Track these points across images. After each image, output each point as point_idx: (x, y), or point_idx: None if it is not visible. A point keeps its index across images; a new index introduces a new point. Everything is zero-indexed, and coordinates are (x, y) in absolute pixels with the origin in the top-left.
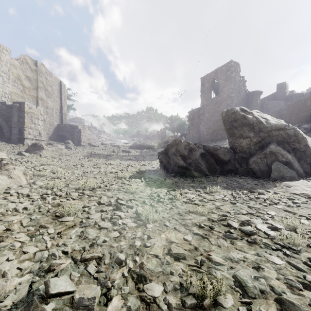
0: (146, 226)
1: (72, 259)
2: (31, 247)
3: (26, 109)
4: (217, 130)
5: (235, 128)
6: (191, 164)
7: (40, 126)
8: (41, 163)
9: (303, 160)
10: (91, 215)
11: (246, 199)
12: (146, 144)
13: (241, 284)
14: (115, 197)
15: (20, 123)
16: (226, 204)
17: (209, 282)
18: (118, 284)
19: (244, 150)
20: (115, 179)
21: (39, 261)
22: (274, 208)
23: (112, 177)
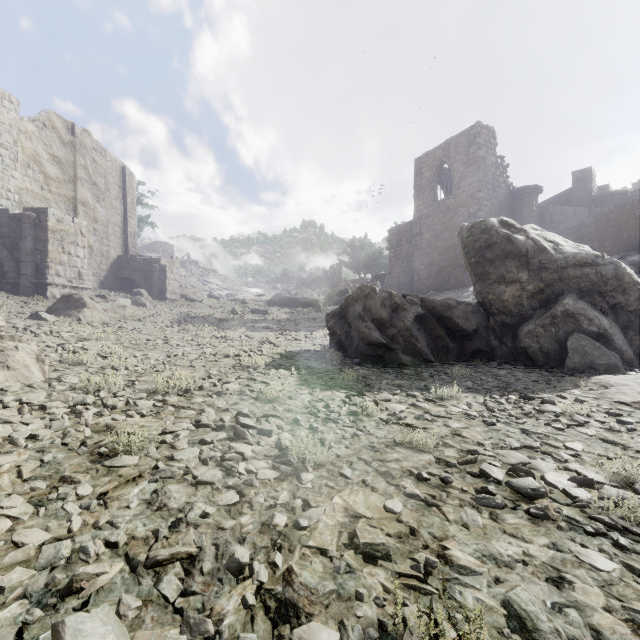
0: (299, 478)
1: (127, 560)
2: (33, 531)
3: (51, 223)
4: (448, 268)
5: (489, 262)
6: (395, 337)
7: (81, 258)
8: (78, 336)
9: (635, 329)
10: (177, 453)
11: (517, 414)
12: (302, 296)
13: (524, 624)
14: (233, 409)
15: (39, 252)
16: (473, 425)
17: (450, 622)
18: (231, 625)
19: (507, 310)
20: (235, 369)
21: (49, 567)
22: (579, 435)
23: (230, 366)
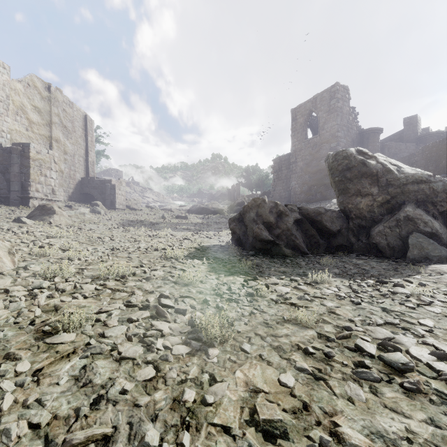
0: (206, 353)
1: (46, 442)
2: None
3: (32, 154)
4: (316, 186)
5: (349, 180)
6: (280, 236)
7: (54, 179)
8: (47, 235)
9: None
10: (108, 331)
11: (376, 295)
12: (212, 206)
13: None
14: (157, 291)
15: (23, 175)
16: (343, 304)
17: None
18: None
19: (363, 215)
20: (161, 260)
21: None
22: (428, 313)
23: (157, 257)
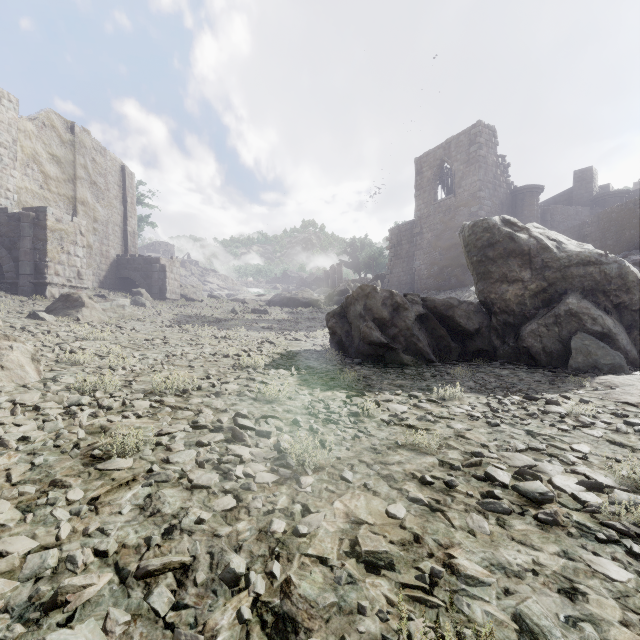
0: (298, 482)
1: (117, 570)
2: (19, 539)
3: (50, 222)
4: (449, 267)
5: (491, 261)
6: (396, 337)
7: (80, 258)
8: (76, 336)
9: (639, 329)
10: (173, 456)
11: (521, 415)
12: (303, 296)
13: None
14: (232, 410)
15: (38, 251)
16: (477, 426)
17: None
18: None
19: (510, 309)
20: (234, 369)
21: (33, 578)
22: (585, 437)
23: (229, 366)
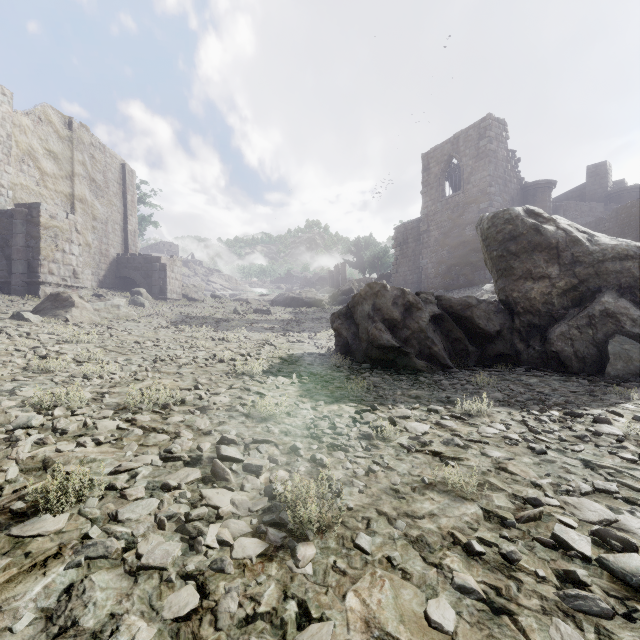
0: (294, 556)
1: None
2: None
3: (43, 219)
4: (457, 266)
5: (513, 256)
6: (409, 340)
7: (76, 256)
8: (58, 338)
9: None
10: (124, 509)
11: (568, 437)
12: (306, 295)
13: None
14: (217, 431)
15: (31, 249)
16: (518, 454)
17: None
18: None
19: (535, 309)
20: (227, 377)
21: None
22: None
23: (222, 373)
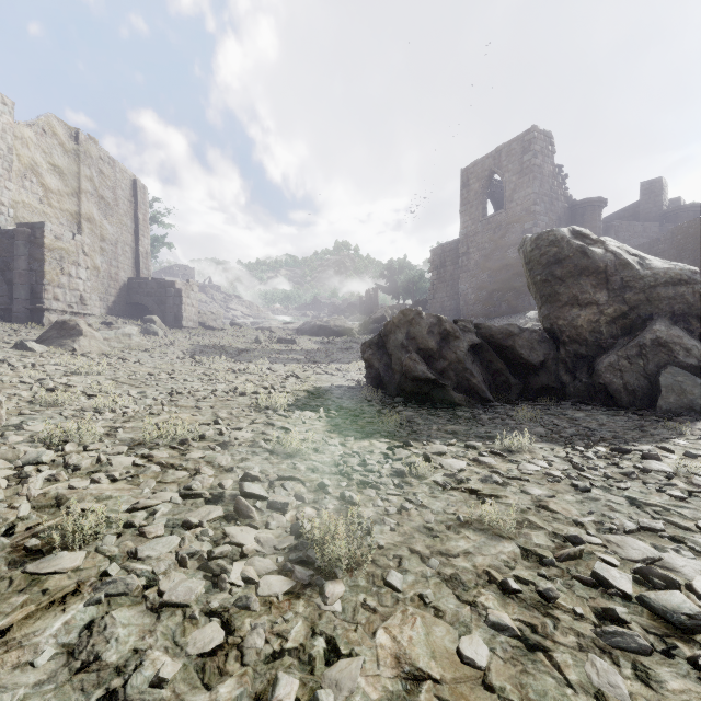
0: (322, 593)
1: None
2: None
3: (48, 240)
4: (500, 291)
5: (558, 281)
6: (446, 371)
7: (83, 280)
8: (66, 370)
9: None
10: (144, 547)
11: (614, 474)
12: (335, 324)
13: None
14: (240, 468)
15: (34, 273)
16: (560, 491)
17: None
18: None
19: (582, 338)
20: (250, 411)
21: None
22: None
23: (244, 407)
